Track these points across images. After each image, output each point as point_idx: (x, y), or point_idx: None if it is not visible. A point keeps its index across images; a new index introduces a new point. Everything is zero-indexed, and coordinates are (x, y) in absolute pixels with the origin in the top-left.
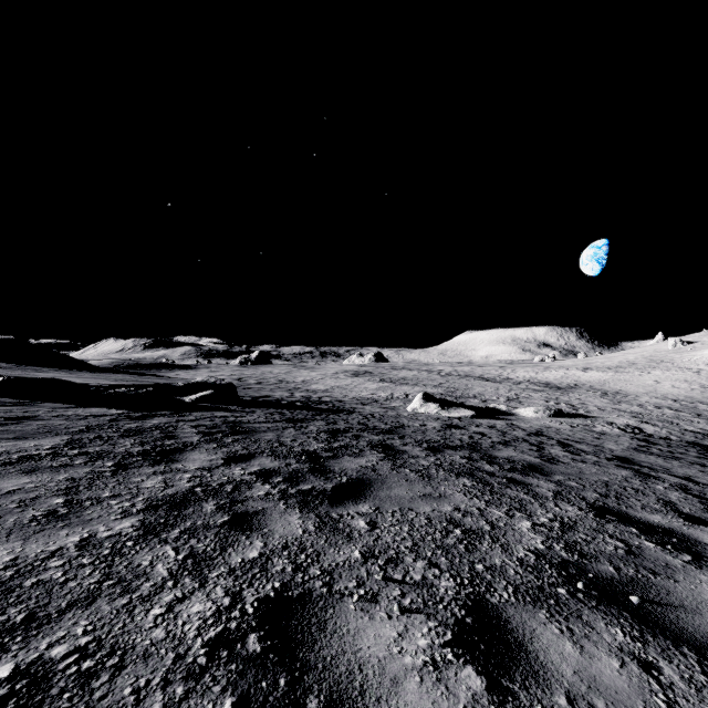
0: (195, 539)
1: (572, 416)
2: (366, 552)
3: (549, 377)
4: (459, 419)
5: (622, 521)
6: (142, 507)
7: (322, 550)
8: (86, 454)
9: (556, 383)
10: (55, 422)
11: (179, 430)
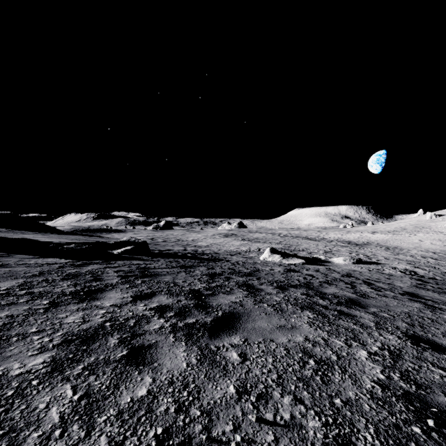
0: (94, 375)
1: (368, 263)
2: (240, 387)
3: (350, 238)
4: (295, 265)
5: (434, 349)
6: (58, 342)
7: (202, 385)
8: (31, 293)
9: (355, 241)
10: (19, 268)
11: (105, 274)
